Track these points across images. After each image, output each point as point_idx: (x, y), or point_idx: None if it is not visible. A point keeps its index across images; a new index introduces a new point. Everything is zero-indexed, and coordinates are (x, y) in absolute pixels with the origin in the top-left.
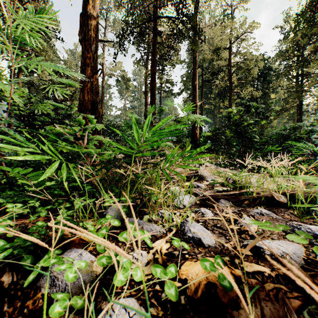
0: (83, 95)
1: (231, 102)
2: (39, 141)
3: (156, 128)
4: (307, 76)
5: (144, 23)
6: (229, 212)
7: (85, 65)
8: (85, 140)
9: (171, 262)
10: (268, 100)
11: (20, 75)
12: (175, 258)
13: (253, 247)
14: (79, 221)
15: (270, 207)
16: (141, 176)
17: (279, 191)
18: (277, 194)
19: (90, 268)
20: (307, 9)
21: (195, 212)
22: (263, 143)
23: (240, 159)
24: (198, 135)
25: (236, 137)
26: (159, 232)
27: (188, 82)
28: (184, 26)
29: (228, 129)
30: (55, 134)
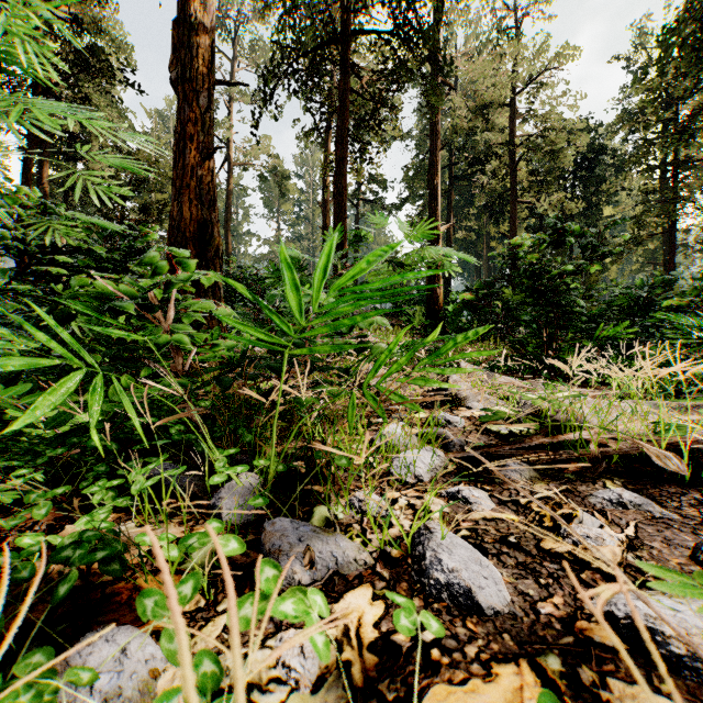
0: (180, 208)
1: (516, 224)
2: (55, 315)
3: (345, 280)
4: (688, 167)
5: (321, 46)
6: (628, 597)
7: (184, 139)
8: (171, 312)
9: (389, 680)
10: (597, 220)
11: (45, 166)
12: (402, 661)
13: (629, 625)
14: (128, 542)
15: (637, 484)
16: (309, 401)
17: (661, 441)
18: (656, 449)
19: (144, 700)
20: (690, 14)
21: (446, 498)
22: (595, 318)
23: (541, 355)
24: (441, 299)
25: (531, 304)
26: (354, 562)
27: (418, 181)
28: (411, 52)
29: (514, 286)
30: (93, 296)
